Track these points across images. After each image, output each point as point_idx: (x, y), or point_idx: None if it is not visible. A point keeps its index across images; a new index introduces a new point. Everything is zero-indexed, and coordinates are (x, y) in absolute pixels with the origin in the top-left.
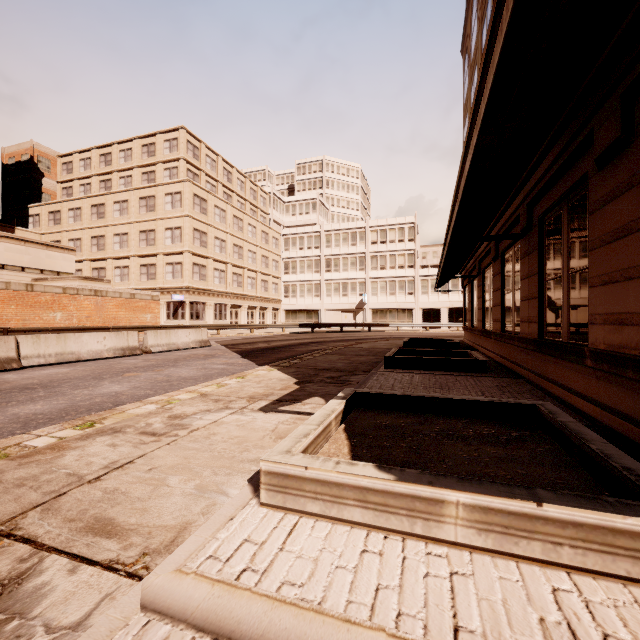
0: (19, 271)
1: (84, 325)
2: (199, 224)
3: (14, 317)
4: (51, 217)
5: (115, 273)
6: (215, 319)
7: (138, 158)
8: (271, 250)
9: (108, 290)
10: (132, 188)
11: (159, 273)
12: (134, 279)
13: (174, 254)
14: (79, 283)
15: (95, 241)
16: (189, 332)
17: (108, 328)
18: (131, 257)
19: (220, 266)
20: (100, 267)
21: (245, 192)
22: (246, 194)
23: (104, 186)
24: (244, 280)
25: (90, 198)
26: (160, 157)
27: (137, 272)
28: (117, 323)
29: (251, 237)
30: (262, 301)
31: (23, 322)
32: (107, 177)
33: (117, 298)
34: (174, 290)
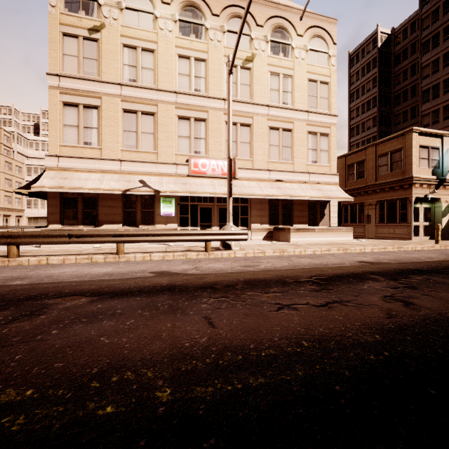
0: None
1: None
2: None
3: None
4: None
5: None
6: None
7: None
8: (14, 175)
9: None
10: None
11: None
12: None
13: None
14: None
15: None
16: None
17: None
18: None
19: None
20: None
21: None
22: None
23: None
24: None
25: None
26: None
27: None
28: None
29: None
30: (5, 210)
31: None
32: None
33: None
34: None
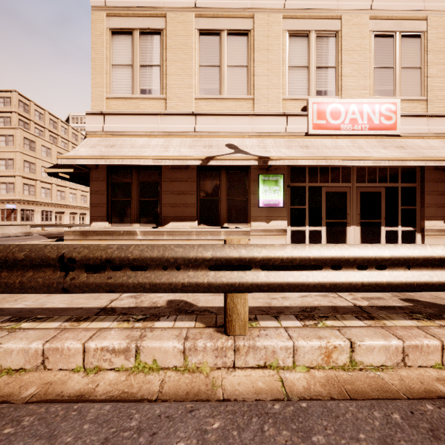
0: None
1: None
2: (29, 157)
3: None
4: None
5: None
6: (42, 221)
7: None
8: None
9: None
10: None
11: None
12: None
13: (7, 176)
14: None
15: None
16: (17, 227)
17: None
18: None
19: (46, 185)
20: None
21: (68, 135)
22: (69, 137)
23: None
24: (67, 195)
25: None
26: None
27: None
28: None
29: None
30: (82, 209)
31: None
32: None
33: None
34: (7, 201)
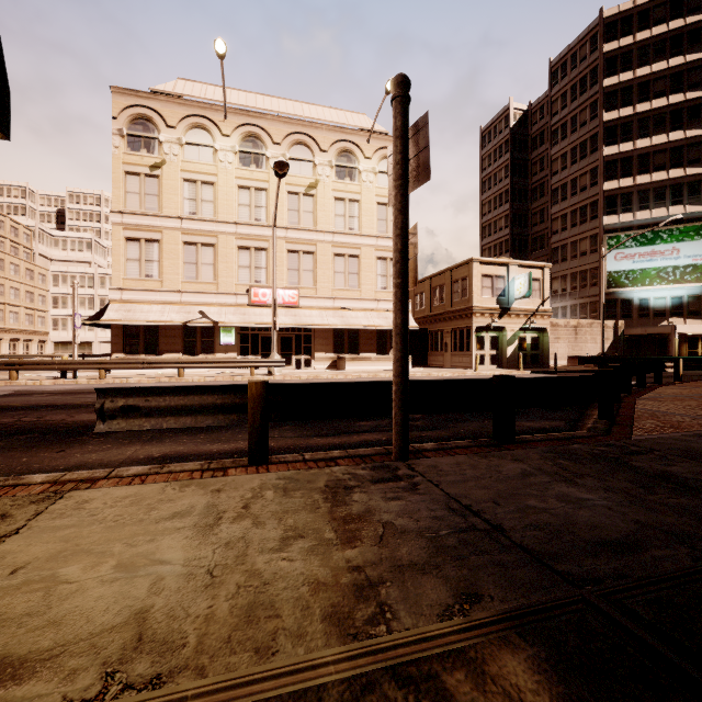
0: None
1: None
2: None
3: None
4: None
5: None
6: None
7: None
8: (37, 286)
9: None
10: None
11: None
12: None
13: None
14: None
15: None
16: None
17: None
18: None
19: None
20: None
21: (5, 230)
22: (7, 232)
23: None
24: (6, 315)
25: None
26: None
27: None
28: None
29: (14, 275)
30: (27, 334)
31: None
32: None
33: None
34: None
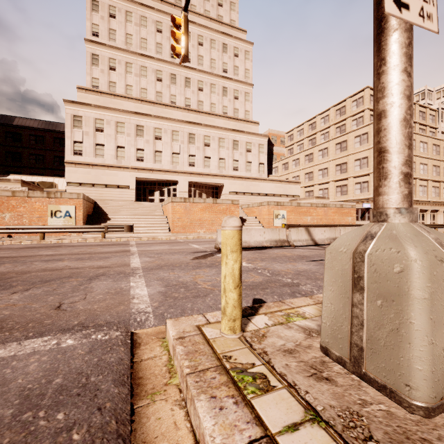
0: (279, 197)
1: (319, 224)
2: None
3: (293, 219)
4: (283, 167)
5: (319, 193)
6: None
7: (333, 119)
8: (442, 159)
9: (329, 203)
10: (330, 139)
11: (349, 190)
12: (331, 195)
13: (361, 176)
14: (315, 200)
15: (307, 176)
16: None
17: (336, 225)
18: (329, 182)
19: None
20: (310, 190)
21: (414, 116)
22: (415, 118)
23: (311, 143)
24: (416, 188)
25: (304, 152)
26: (349, 113)
27: (334, 191)
28: (333, 223)
29: (422, 152)
30: (433, 205)
31: (296, 222)
32: (313, 137)
33: (333, 208)
34: (362, 201)
